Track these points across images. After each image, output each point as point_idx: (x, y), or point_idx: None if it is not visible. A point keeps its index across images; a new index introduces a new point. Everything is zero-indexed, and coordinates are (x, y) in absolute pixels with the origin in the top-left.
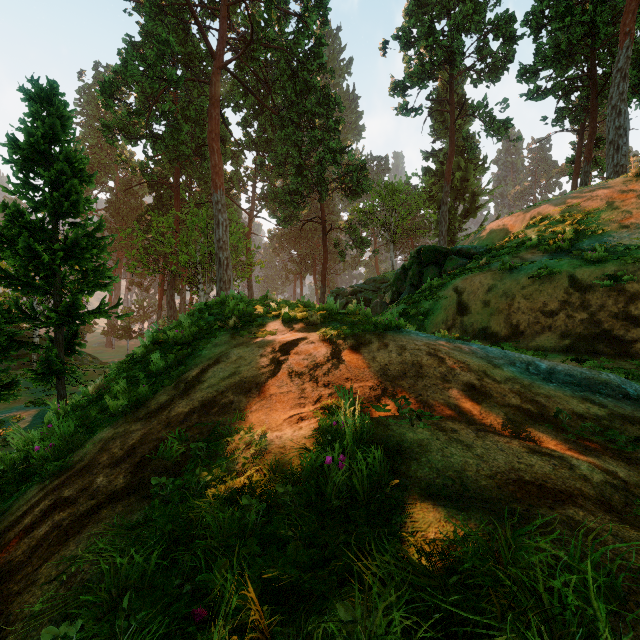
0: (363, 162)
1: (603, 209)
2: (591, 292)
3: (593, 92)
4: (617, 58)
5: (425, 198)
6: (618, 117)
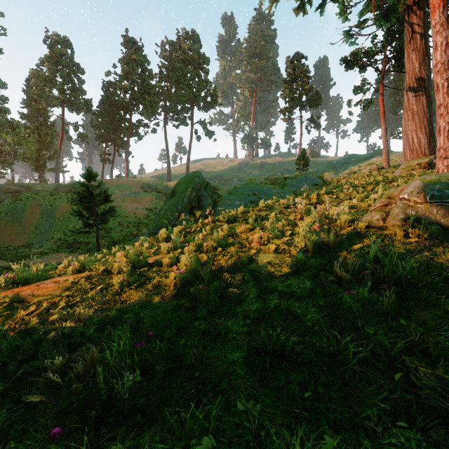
0: (15, 121)
1: (132, 186)
2: (137, 201)
3: (115, 144)
4: (127, 147)
5: (37, 147)
6: (127, 162)
